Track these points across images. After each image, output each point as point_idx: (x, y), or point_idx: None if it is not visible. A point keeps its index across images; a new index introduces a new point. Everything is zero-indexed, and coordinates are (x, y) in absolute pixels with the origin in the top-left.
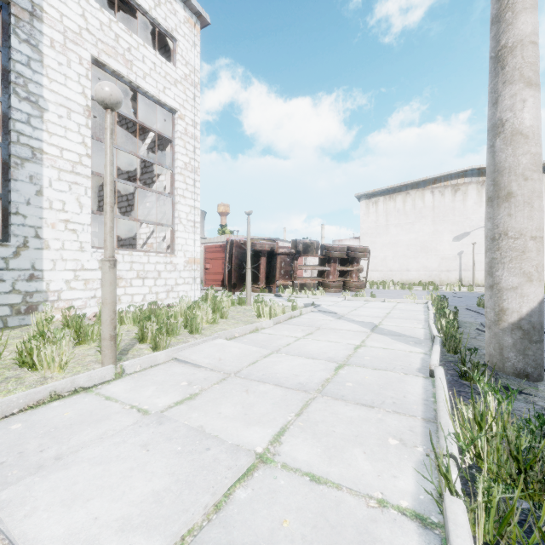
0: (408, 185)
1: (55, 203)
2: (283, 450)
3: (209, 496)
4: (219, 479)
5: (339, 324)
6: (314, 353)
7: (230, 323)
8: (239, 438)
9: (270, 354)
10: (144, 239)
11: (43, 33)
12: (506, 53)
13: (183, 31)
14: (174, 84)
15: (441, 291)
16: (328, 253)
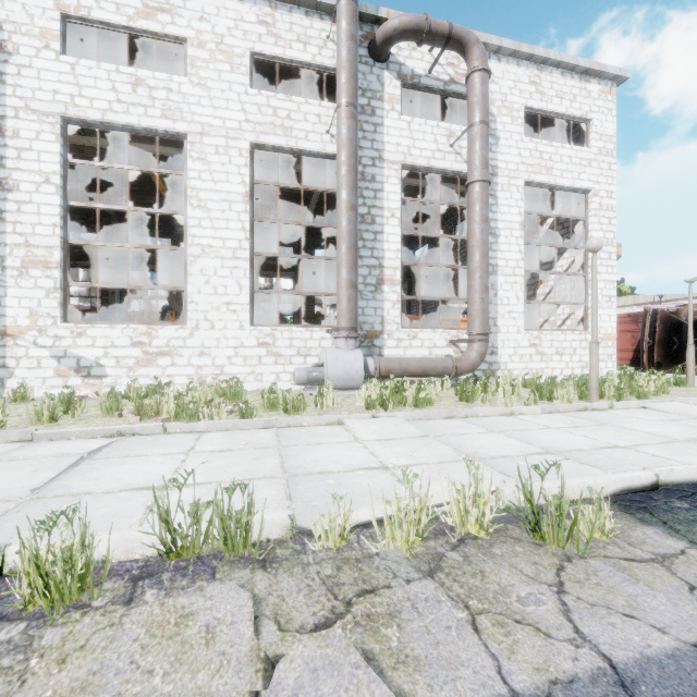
0: None
1: (503, 300)
2: None
3: None
4: None
5: None
6: None
7: (675, 397)
8: None
9: None
10: (544, 317)
11: (497, 184)
12: None
13: (597, 107)
14: (588, 165)
15: None
16: None
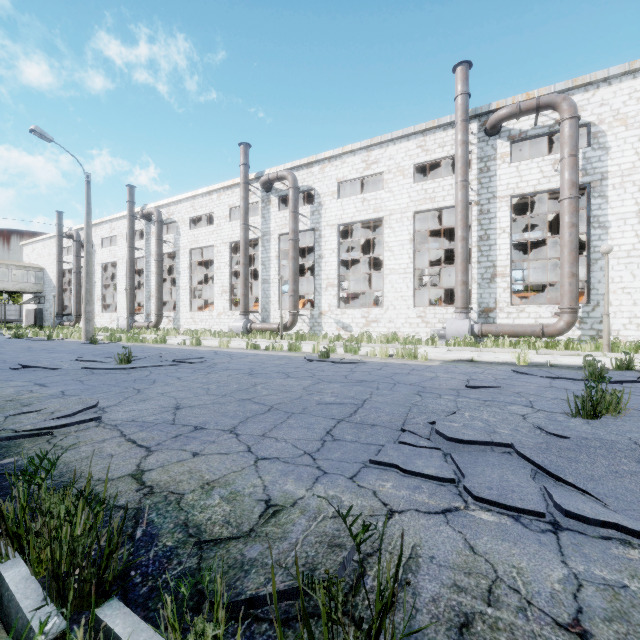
0: None
1: (615, 279)
2: None
3: None
4: None
5: None
6: None
7: None
8: None
9: None
10: None
11: (607, 185)
12: None
13: None
14: None
15: None
16: None
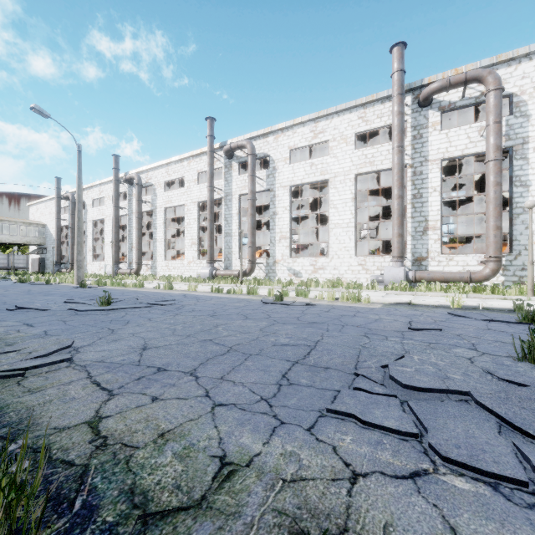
0: None
1: None
2: None
3: None
4: None
5: None
6: None
7: None
8: None
9: None
10: None
11: (528, 148)
12: None
13: None
14: None
15: None
16: None
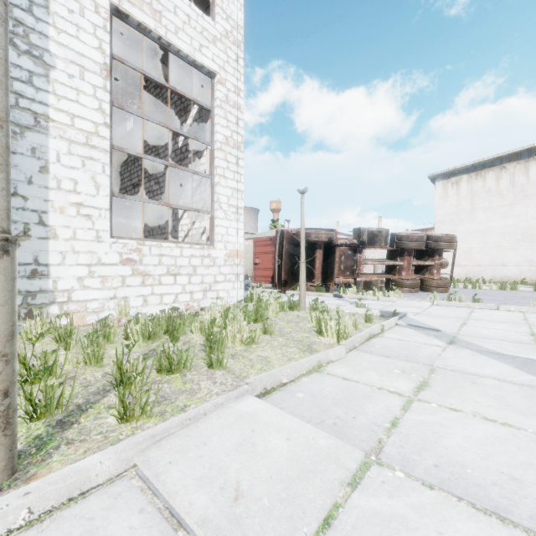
0: (503, 157)
1: (65, 183)
2: None
3: None
4: None
5: (466, 358)
6: (486, 482)
7: (276, 343)
8: None
9: (363, 469)
10: (185, 231)
11: None
12: None
13: None
14: (213, 42)
15: None
16: (400, 243)
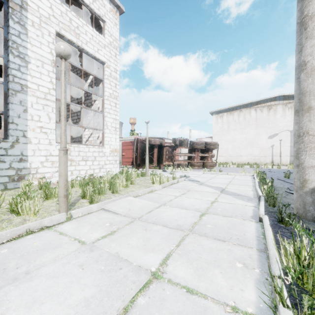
0: (241, 105)
1: (35, 117)
2: (168, 270)
3: (121, 302)
4: (127, 290)
5: (201, 188)
6: (186, 206)
7: (136, 187)
8: (141, 261)
9: (160, 206)
10: (86, 138)
11: (27, 18)
12: (307, 19)
13: (109, 16)
14: (104, 47)
15: (261, 168)
16: (194, 146)
